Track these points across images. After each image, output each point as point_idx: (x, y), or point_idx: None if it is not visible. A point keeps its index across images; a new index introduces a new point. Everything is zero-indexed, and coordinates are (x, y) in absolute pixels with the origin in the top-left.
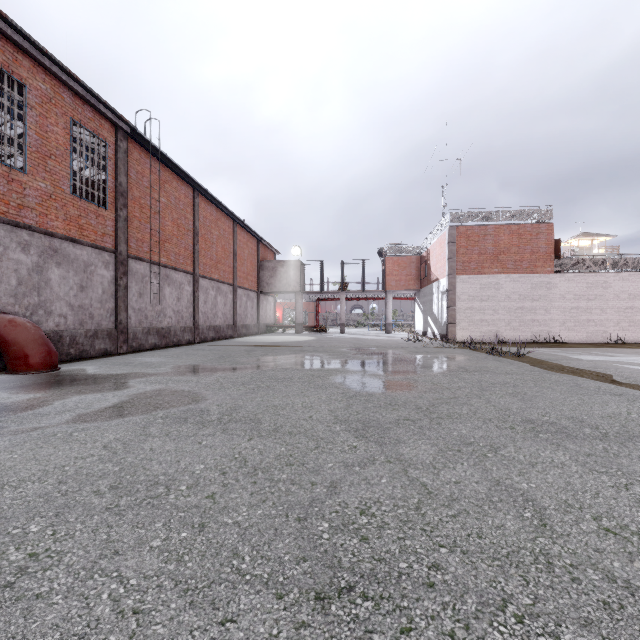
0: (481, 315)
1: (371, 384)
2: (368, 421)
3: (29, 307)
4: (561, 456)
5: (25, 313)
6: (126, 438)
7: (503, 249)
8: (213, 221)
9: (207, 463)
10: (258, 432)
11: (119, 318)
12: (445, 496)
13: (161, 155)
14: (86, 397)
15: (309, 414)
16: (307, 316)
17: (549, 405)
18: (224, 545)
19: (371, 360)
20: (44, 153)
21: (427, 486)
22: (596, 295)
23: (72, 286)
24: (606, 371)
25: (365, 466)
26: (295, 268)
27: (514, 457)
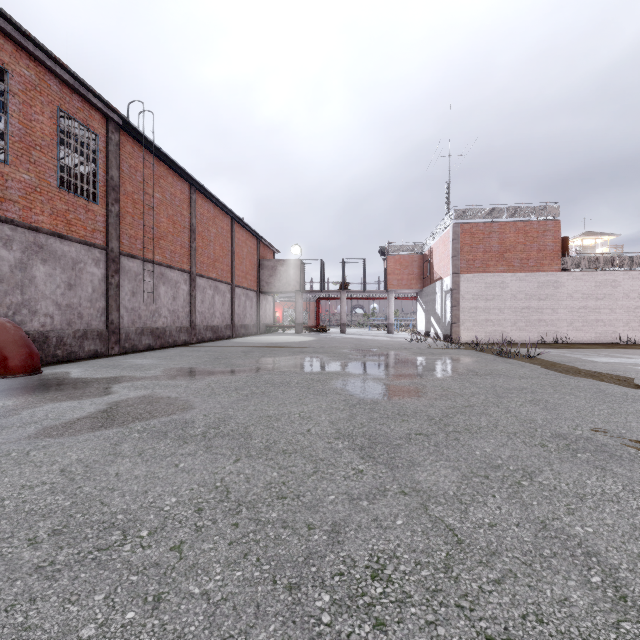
0: (486, 315)
1: (376, 390)
2: (375, 436)
3: (11, 306)
4: (612, 485)
5: (7, 312)
6: (91, 459)
7: (509, 247)
8: (211, 218)
9: (180, 495)
10: (247, 450)
11: (110, 318)
12: (480, 547)
13: (155, 149)
14: (60, 405)
15: (307, 427)
16: (307, 316)
17: (577, 415)
18: (183, 636)
19: (374, 362)
20: (28, 143)
21: (455, 531)
22: (605, 294)
23: (59, 284)
24: (626, 374)
25: (374, 499)
26: (295, 267)
27: (555, 486)
